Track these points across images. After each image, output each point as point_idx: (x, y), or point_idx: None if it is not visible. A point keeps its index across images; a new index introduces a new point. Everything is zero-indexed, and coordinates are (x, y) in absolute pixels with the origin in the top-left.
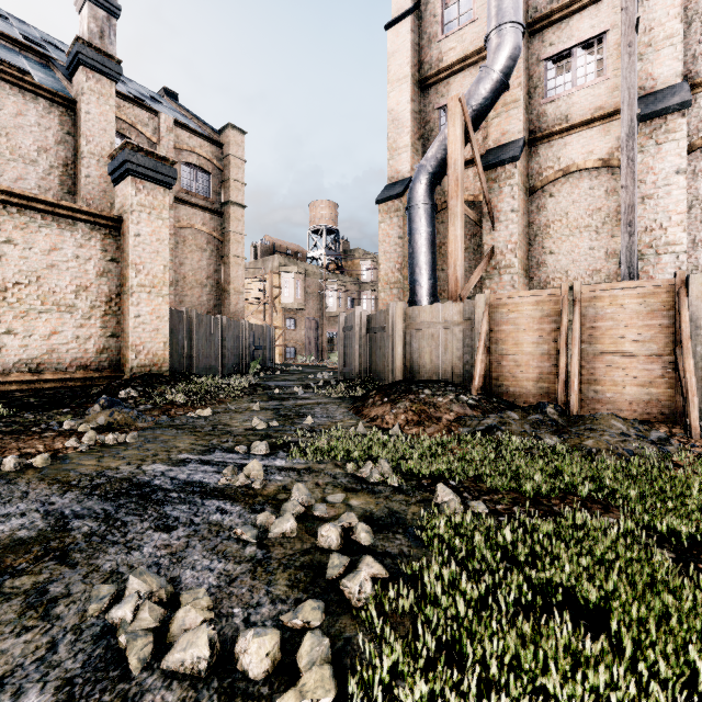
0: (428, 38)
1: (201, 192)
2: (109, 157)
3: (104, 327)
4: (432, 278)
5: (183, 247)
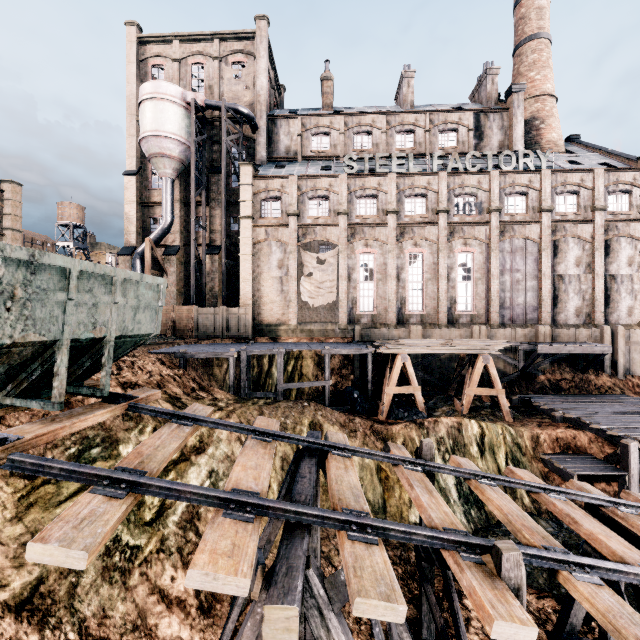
0: (145, 185)
1: None
2: None
3: None
4: None
5: None
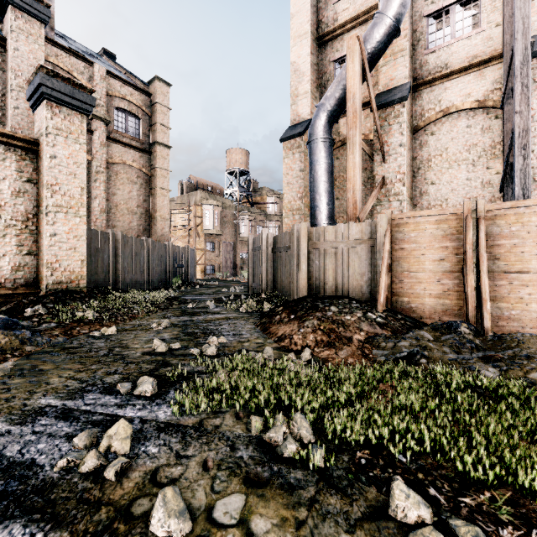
0: (325, 1)
1: (132, 134)
2: (27, 83)
3: (20, 245)
4: (331, 203)
5: (116, 179)
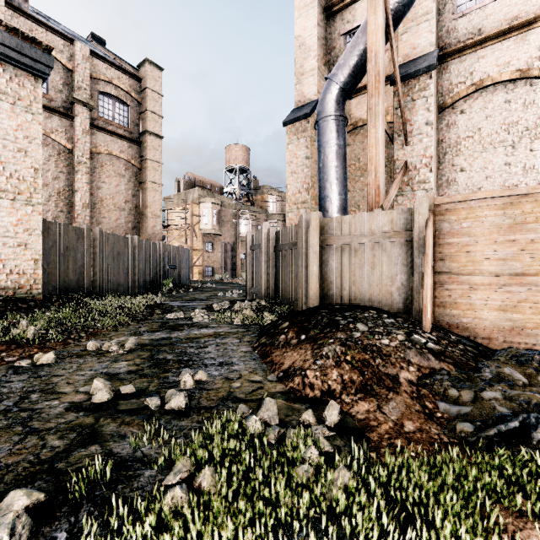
0: None
1: (119, 122)
2: None
3: None
4: (343, 193)
5: (101, 172)
